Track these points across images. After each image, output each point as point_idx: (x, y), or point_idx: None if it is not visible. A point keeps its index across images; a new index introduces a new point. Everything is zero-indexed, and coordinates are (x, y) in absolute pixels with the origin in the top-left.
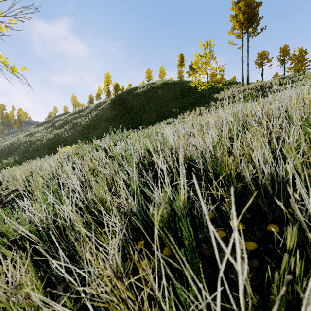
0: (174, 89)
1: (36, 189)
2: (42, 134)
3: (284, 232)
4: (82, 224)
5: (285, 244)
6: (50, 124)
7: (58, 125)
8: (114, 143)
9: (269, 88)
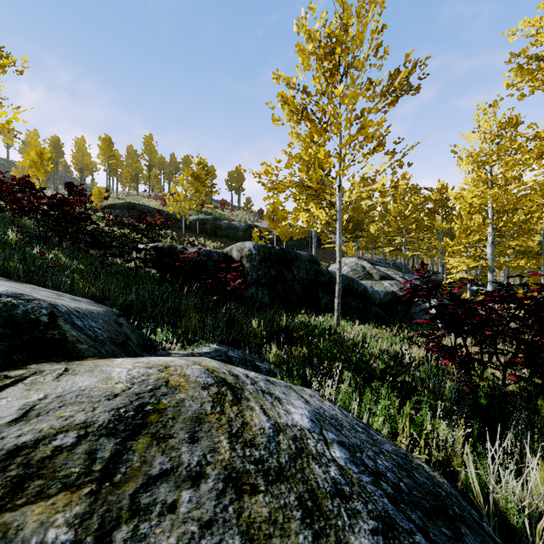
0: None
1: None
2: None
3: None
4: None
5: None
6: None
7: None
8: None
9: None
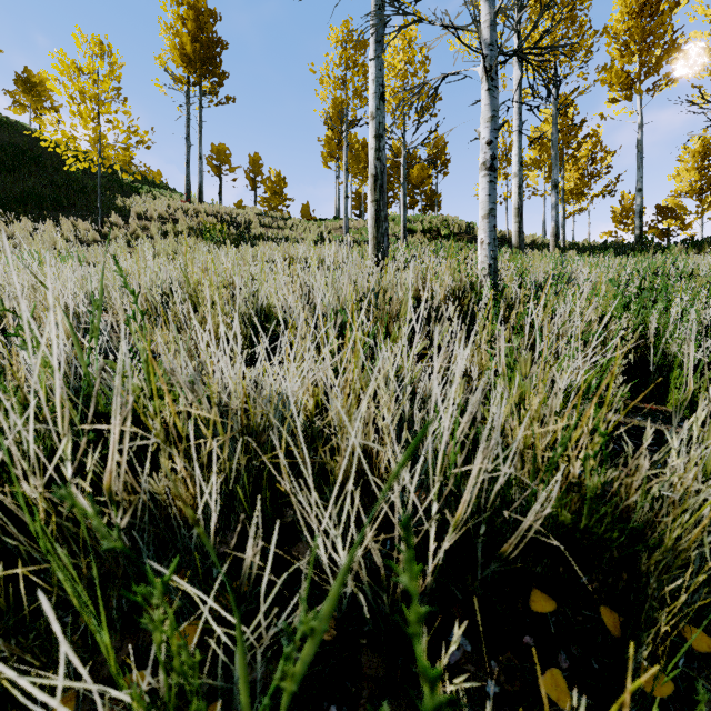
0: None
1: None
2: None
3: None
4: None
5: None
6: None
7: None
8: None
9: (246, 226)
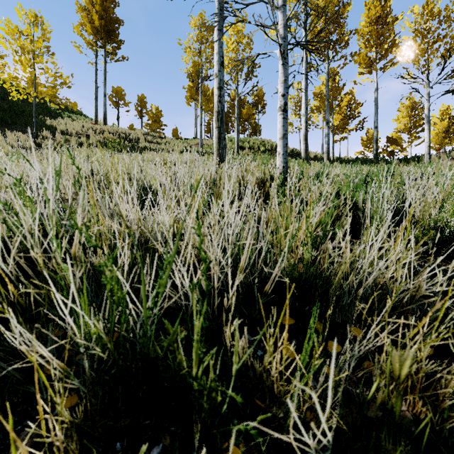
0: None
1: None
2: None
3: (366, 331)
4: None
5: (382, 346)
6: None
7: None
8: None
9: (135, 141)
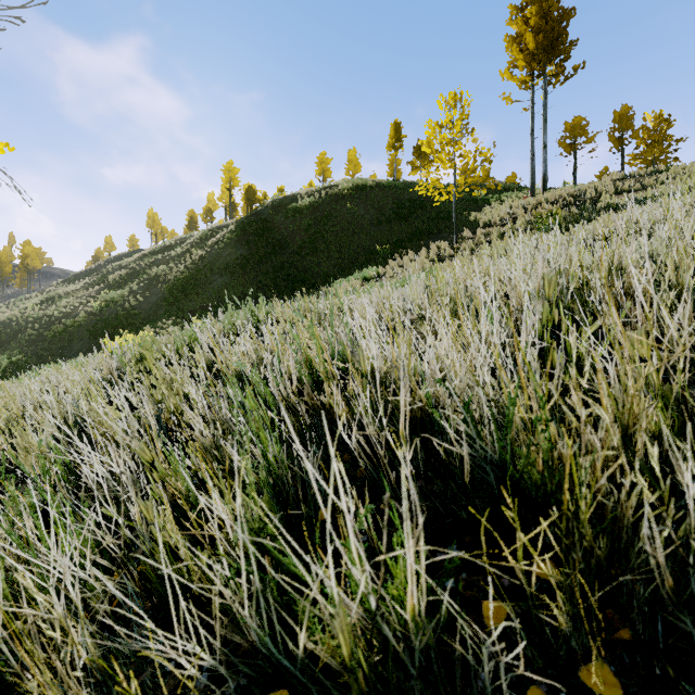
0: (379, 200)
1: (24, 458)
2: (76, 301)
3: None
4: (90, 641)
5: None
6: (96, 276)
7: (114, 280)
8: (235, 331)
9: (594, 201)
